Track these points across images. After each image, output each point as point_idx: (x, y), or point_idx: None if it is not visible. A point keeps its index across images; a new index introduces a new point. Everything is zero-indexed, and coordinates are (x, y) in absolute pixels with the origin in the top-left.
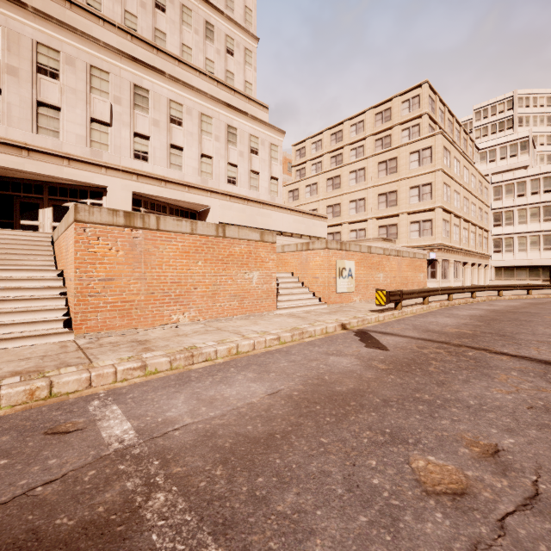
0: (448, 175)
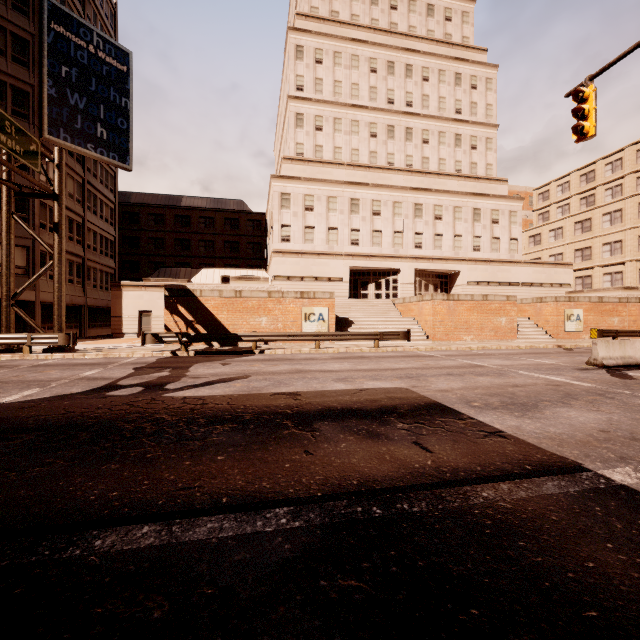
0: None
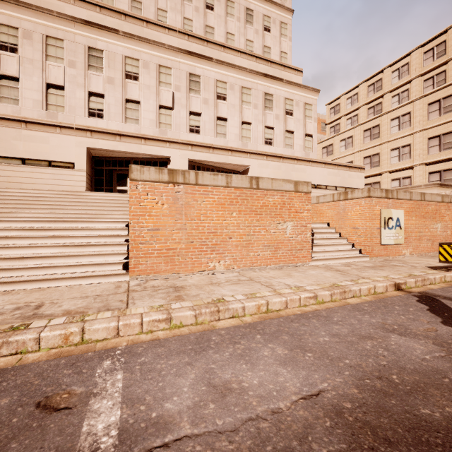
0: None
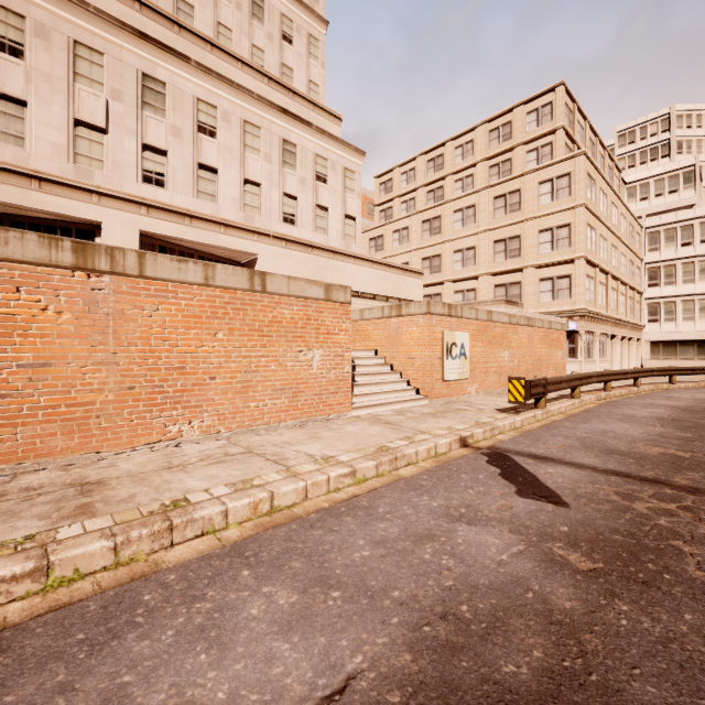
0: (592, 213)
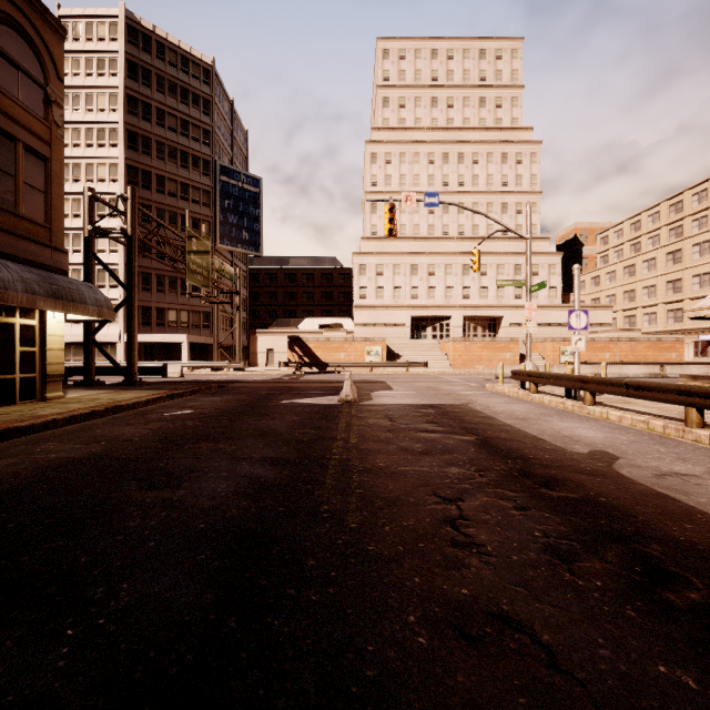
0: None
